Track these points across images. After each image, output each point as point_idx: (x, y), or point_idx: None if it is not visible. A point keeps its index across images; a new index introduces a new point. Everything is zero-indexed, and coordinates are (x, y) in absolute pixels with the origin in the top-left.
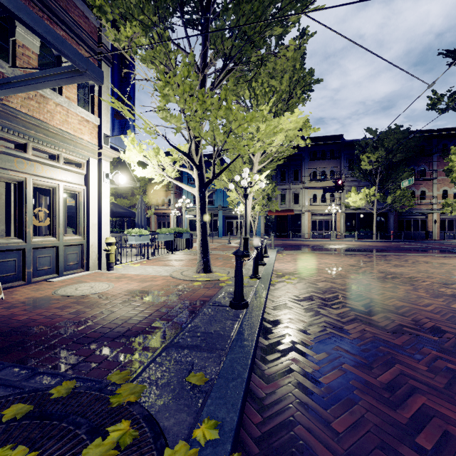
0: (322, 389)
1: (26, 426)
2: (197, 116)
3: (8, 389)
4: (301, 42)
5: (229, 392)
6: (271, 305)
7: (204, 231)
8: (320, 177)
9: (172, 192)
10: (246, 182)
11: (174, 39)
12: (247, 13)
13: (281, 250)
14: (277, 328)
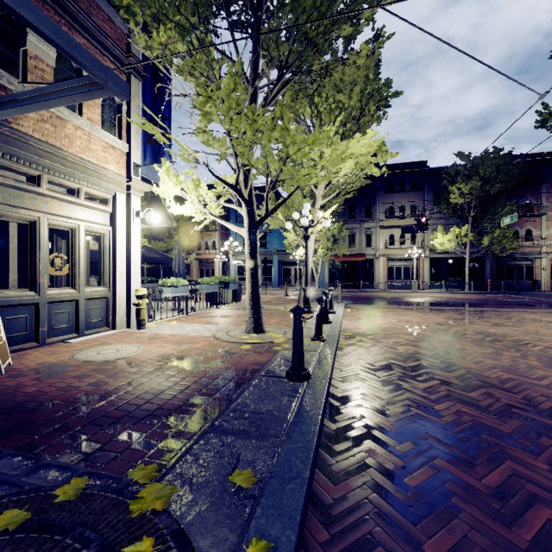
0: (408, 494)
1: (19, 542)
2: (245, 139)
3: (3, 487)
4: (376, 46)
5: (285, 499)
6: (338, 375)
7: (255, 282)
8: (398, 213)
9: (217, 232)
10: (306, 221)
11: (217, 44)
12: (308, 9)
13: (350, 304)
14: (347, 407)
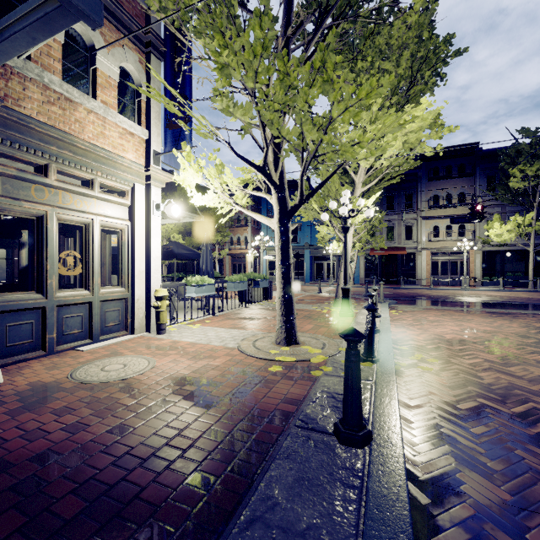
0: None
1: None
2: (275, 101)
3: None
4: None
5: None
6: (409, 426)
7: (287, 283)
8: (443, 202)
9: (249, 228)
10: (346, 210)
11: None
12: None
13: (394, 304)
14: (445, 512)
